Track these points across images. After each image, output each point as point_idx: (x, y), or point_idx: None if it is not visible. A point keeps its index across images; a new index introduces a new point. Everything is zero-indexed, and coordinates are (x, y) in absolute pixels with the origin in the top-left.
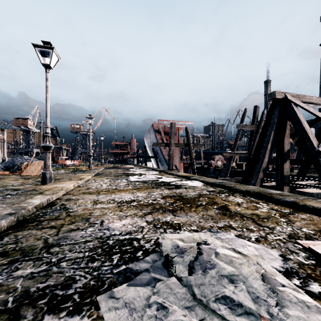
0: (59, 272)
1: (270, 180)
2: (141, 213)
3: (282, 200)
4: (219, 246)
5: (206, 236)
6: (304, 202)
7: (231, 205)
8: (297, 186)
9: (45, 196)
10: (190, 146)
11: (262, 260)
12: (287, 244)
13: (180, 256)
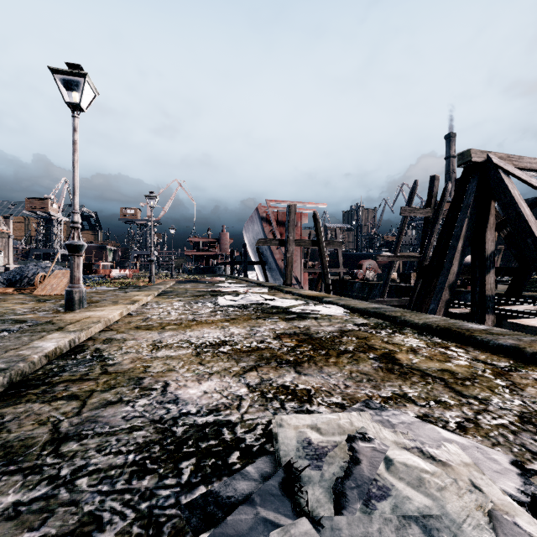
0: (72, 503)
1: (459, 304)
2: (237, 368)
3: (493, 344)
4: (392, 444)
5: (363, 421)
6: (535, 347)
7: (401, 353)
8: (508, 315)
9: (66, 334)
10: (322, 245)
11: (480, 476)
12: (520, 436)
13: (316, 465)
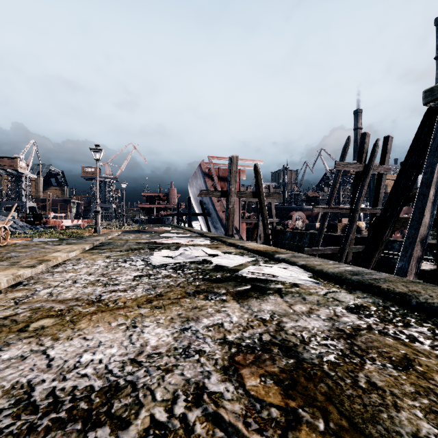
0: None
1: None
2: None
3: None
4: None
5: None
6: None
7: None
8: None
9: None
10: (262, 197)
11: None
12: None
13: None
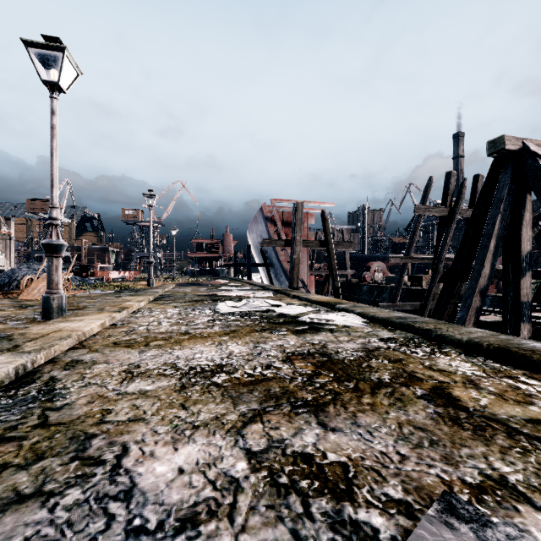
0: None
1: (486, 310)
2: (234, 415)
3: None
4: None
5: None
6: None
7: (457, 387)
8: None
9: (16, 357)
10: (331, 246)
11: None
12: None
13: None
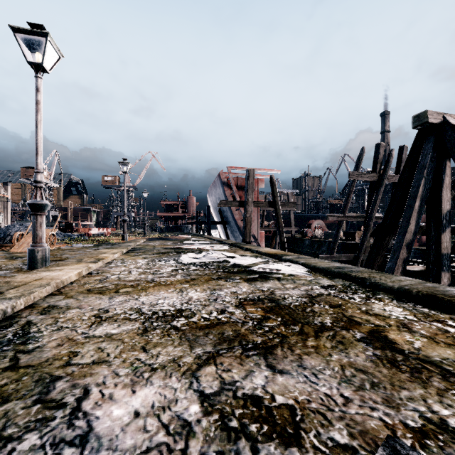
0: None
1: (411, 261)
2: (190, 357)
3: None
4: None
5: None
6: None
7: (392, 330)
8: None
9: None
10: (278, 206)
11: None
12: None
13: None
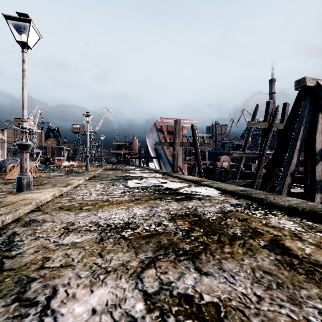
0: None
1: (293, 185)
2: (135, 262)
3: None
4: None
5: None
6: None
7: (287, 239)
8: None
9: None
10: (197, 146)
11: None
12: None
13: None
